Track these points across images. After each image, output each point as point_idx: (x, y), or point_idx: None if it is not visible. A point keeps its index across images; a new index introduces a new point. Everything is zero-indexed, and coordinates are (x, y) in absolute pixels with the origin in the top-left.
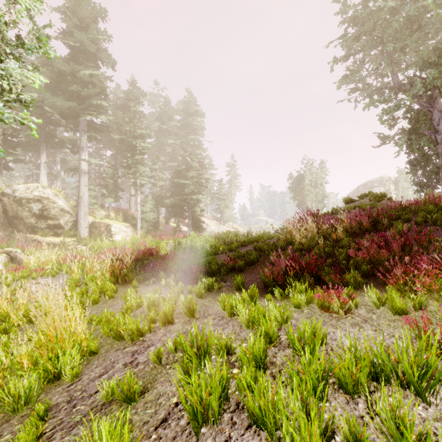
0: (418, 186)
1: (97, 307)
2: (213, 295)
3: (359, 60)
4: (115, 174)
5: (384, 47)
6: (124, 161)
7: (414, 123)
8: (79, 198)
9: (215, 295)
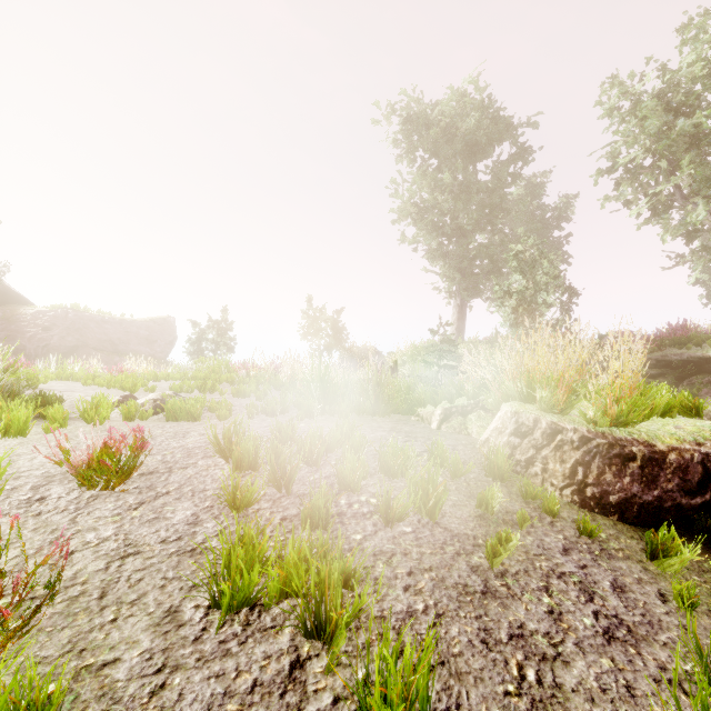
0: None
1: None
2: None
3: None
4: None
5: None
6: None
7: None
8: None
9: None
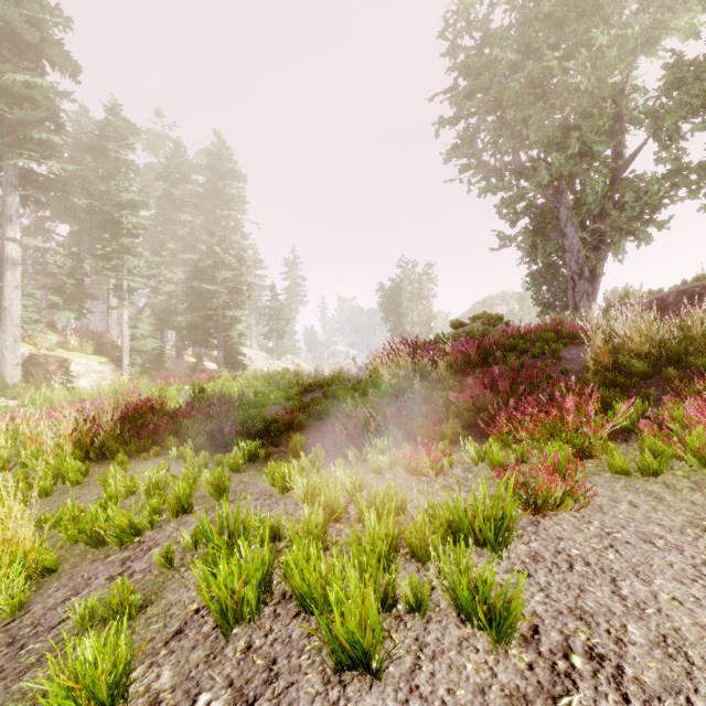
0: (545, 307)
1: (49, 502)
2: (258, 467)
3: (472, 126)
4: (79, 268)
5: (503, 113)
6: (97, 246)
7: (540, 221)
8: (2, 310)
9: (260, 467)
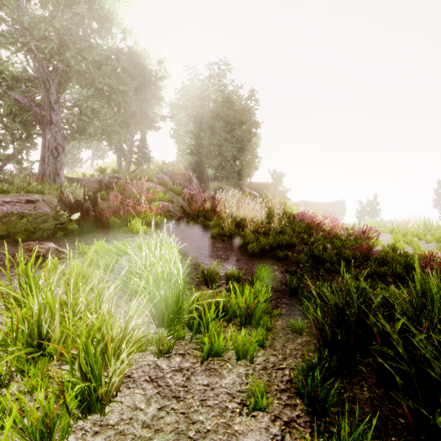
0: None
1: None
2: None
3: None
4: None
5: None
6: None
7: None
8: None
9: None
